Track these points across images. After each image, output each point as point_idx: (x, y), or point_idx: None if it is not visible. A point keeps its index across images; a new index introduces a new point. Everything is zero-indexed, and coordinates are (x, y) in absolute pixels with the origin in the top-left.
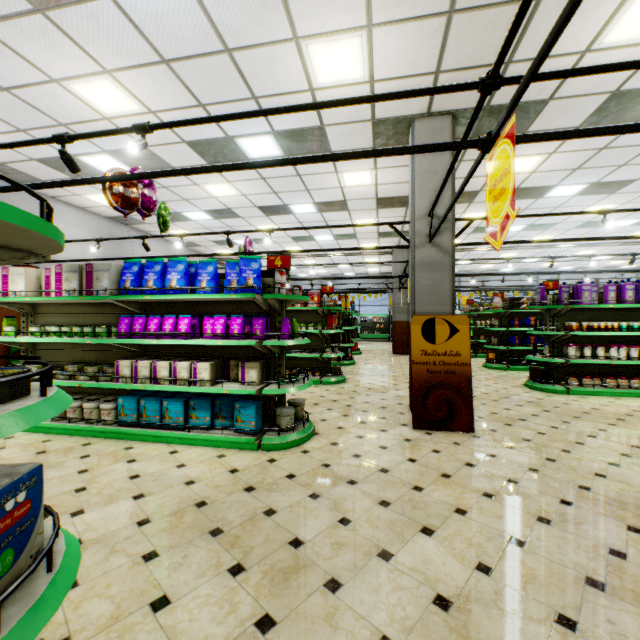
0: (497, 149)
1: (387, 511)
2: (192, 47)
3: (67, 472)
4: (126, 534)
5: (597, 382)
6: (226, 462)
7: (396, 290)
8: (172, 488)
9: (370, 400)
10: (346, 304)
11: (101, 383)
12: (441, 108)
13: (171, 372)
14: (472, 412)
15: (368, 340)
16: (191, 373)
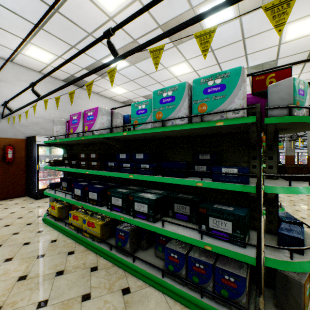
0: None
1: None
2: None
3: None
4: None
5: None
6: None
7: (287, 141)
8: None
9: None
10: None
11: None
12: None
13: None
14: None
15: None
16: None
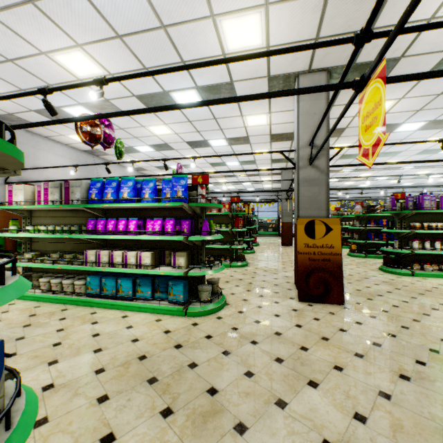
0: (369, 88)
1: (281, 366)
2: (138, 25)
3: (49, 330)
4: (86, 380)
5: (435, 267)
6: (162, 325)
7: (284, 200)
8: (122, 344)
9: (266, 279)
10: (248, 210)
11: (75, 266)
12: (319, 66)
13: (123, 259)
14: (343, 290)
15: (264, 235)
16: (137, 259)
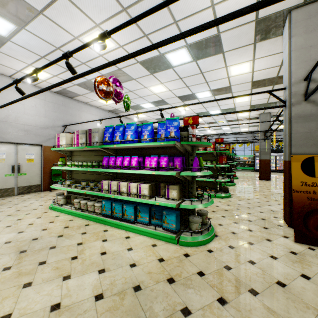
0: None
1: None
2: None
3: (72, 243)
4: (86, 306)
5: None
6: (156, 251)
7: (261, 140)
8: (121, 268)
9: (251, 212)
10: (229, 149)
11: (94, 192)
12: None
13: (127, 189)
14: None
15: (240, 170)
16: (138, 190)
